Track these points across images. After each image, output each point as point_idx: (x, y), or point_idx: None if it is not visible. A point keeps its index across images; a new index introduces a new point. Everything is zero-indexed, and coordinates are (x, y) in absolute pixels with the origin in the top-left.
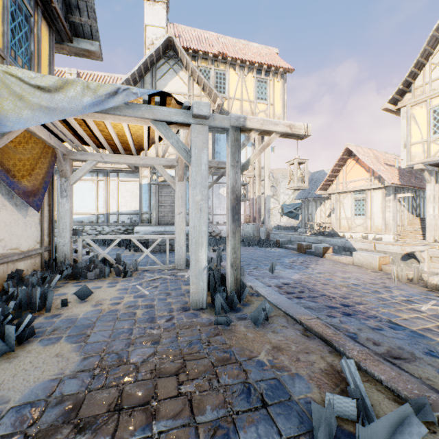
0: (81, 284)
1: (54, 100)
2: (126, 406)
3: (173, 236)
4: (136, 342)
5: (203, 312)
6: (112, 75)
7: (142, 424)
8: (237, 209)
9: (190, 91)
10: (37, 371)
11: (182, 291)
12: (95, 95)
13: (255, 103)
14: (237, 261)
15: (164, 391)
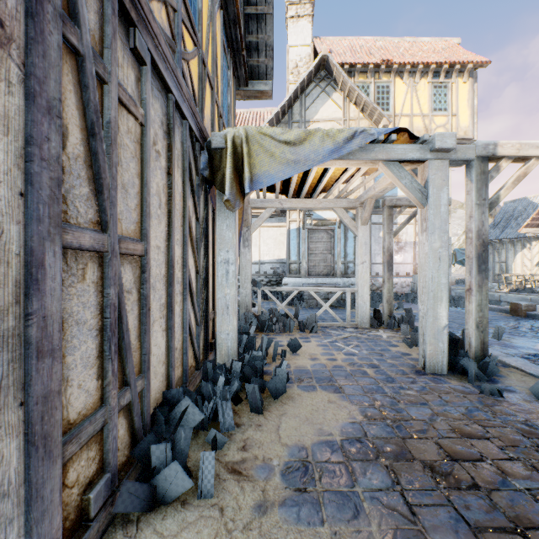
0: (272, 337)
1: (298, 153)
2: (458, 458)
3: (355, 289)
4: (400, 400)
5: (447, 378)
6: (250, 111)
7: (497, 478)
8: (484, 257)
9: (345, 115)
10: (327, 413)
11: (394, 353)
12: (334, 142)
13: (430, 116)
14: (484, 321)
15: (489, 452)
